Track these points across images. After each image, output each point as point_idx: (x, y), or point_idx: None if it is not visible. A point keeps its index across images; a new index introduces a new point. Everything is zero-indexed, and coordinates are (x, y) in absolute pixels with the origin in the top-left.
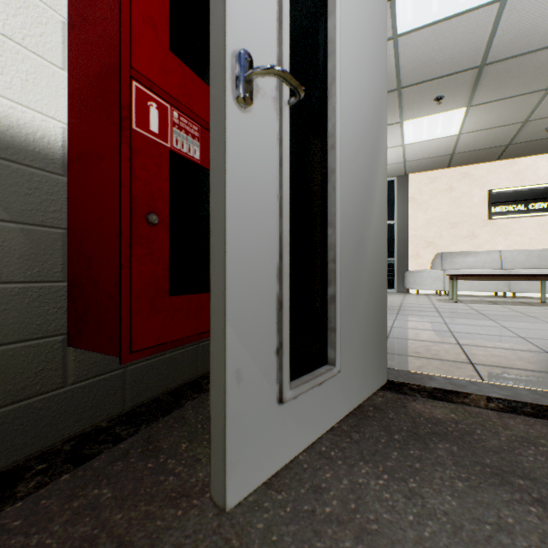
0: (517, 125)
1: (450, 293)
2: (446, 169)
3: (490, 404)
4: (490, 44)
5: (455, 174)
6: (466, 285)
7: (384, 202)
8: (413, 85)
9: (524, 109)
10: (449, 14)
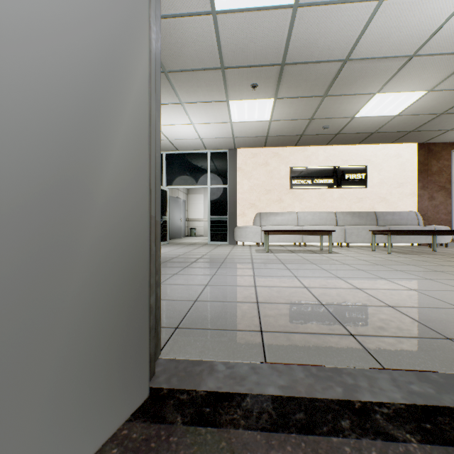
0: (307, 121)
1: (265, 244)
2: (264, 148)
3: (263, 416)
4: (287, 47)
5: (269, 152)
6: (276, 238)
7: (143, 147)
8: (234, 68)
9: (310, 109)
10: (256, 5)
